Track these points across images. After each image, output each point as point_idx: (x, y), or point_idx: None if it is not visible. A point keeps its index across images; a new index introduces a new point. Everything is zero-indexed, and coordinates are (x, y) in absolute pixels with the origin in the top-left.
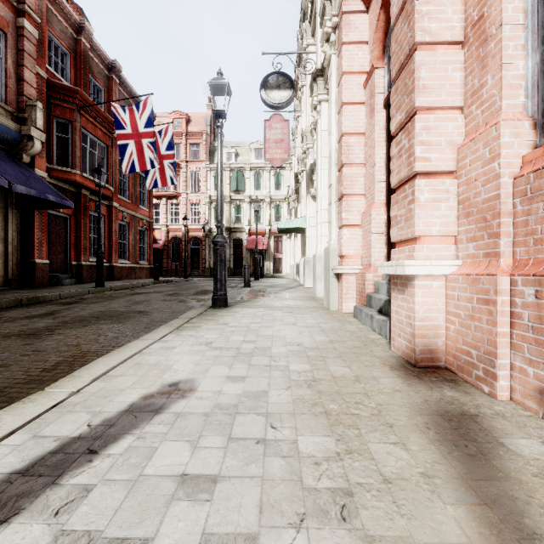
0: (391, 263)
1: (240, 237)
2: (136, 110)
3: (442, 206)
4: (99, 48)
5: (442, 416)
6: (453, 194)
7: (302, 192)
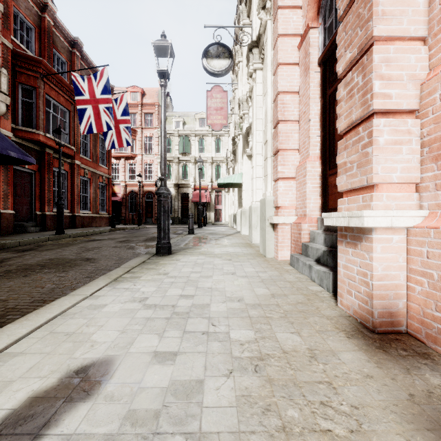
0: (342, 214)
1: (187, 192)
2: (94, 79)
3: (403, 150)
4: (62, 25)
5: None
6: (416, 135)
7: (238, 153)
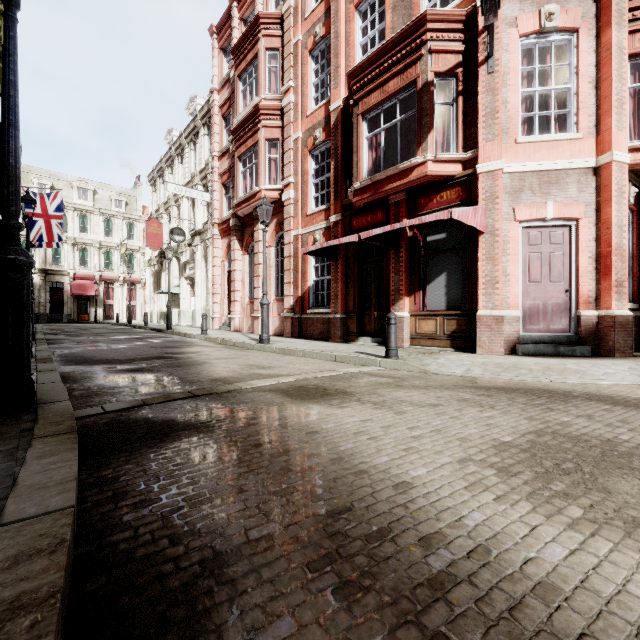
0: (231, 315)
1: (61, 281)
2: (47, 197)
3: (239, 306)
4: None
5: (238, 332)
6: (240, 304)
7: (172, 269)
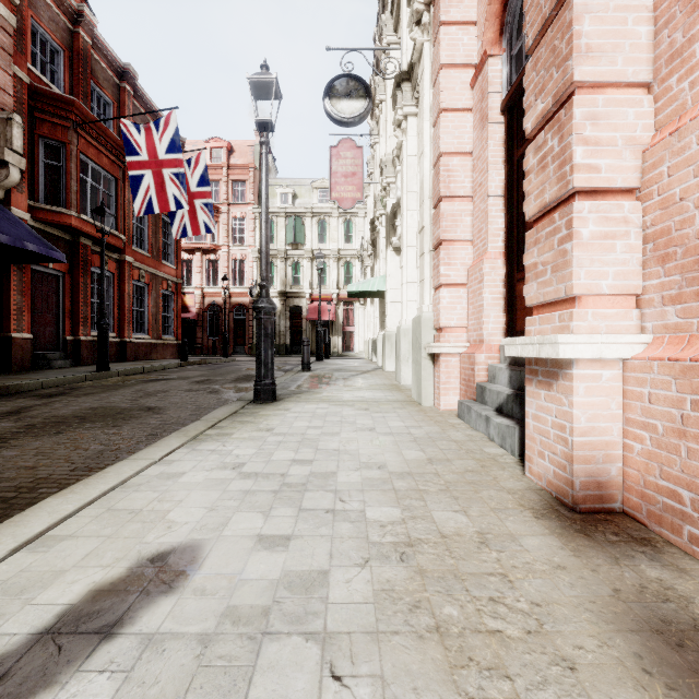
0: (530, 340)
1: (299, 304)
2: (155, 129)
3: (617, 246)
4: (105, 45)
5: (662, 636)
6: (635, 225)
7: (380, 243)
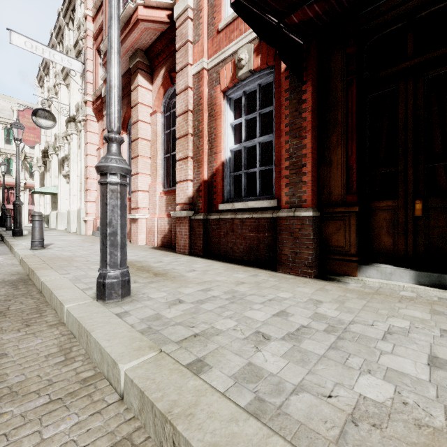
0: None
1: None
2: None
3: None
4: None
5: None
6: None
7: (52, 167)
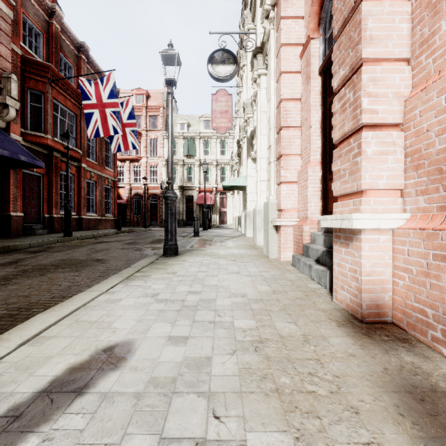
0: (335, 217)
1: (192, 194)
2: (100, 83)
3: (389, 159)
4: (69, 30)
5: (411, 394)
6: (400, 146)
7: (243, 155)
